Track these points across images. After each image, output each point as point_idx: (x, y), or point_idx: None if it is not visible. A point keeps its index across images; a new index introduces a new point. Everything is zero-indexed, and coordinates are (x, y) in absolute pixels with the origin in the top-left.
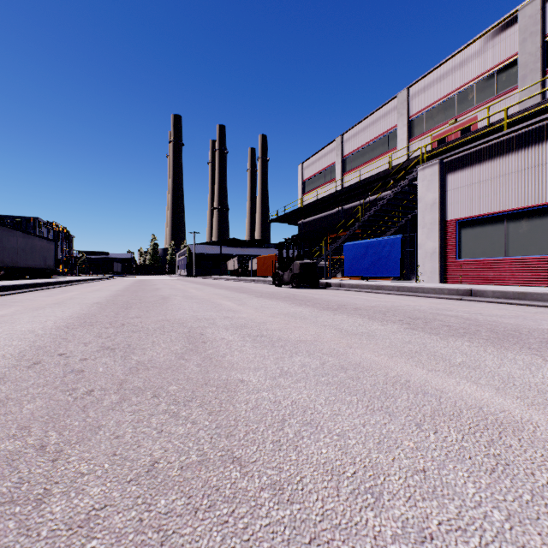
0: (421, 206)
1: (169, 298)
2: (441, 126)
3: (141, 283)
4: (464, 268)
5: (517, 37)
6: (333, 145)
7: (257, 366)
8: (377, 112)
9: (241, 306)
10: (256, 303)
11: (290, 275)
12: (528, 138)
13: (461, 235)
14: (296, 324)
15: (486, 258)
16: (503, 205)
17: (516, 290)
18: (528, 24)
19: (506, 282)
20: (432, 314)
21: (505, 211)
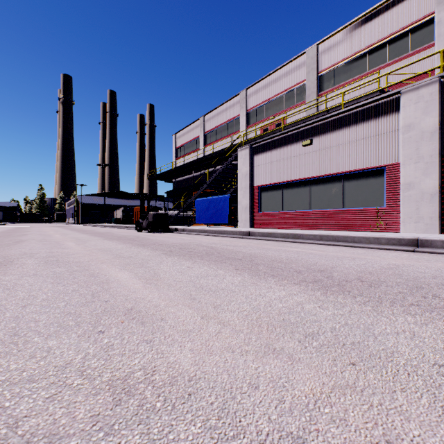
0: (240, 176)
1: (24, 241)
2: (266, 119)
3: (14, 230)
4: (262, 218)
5: (306, 69)
6: (198, 122)
7: (21, 273)
8: (227, 103)
9: (77, 245)
10: (94, 243)
11: (147, 222)
12: (292, 138)
13: (262, 196)
14: (94, 254)
15: (273, 211)
16: (281, 179)
17: (268, 231)
18: (311, 62)
19: (282, 227)
20: (200, 246)
21: (282, 182)
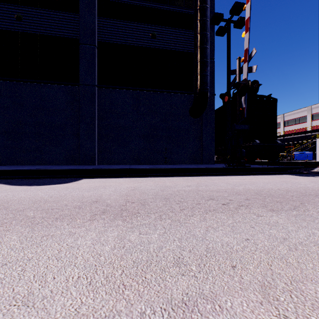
0: (317, 146)
1: None
2: None
3: None
4: None
5: None
6: (279, 116)
7: None
8: (299, 110)
9: None
10: None
11: (286, 159)
12: None
13: None
14: None
15: None
16: None
17: None
18: None
19: None
20: None
21: None
